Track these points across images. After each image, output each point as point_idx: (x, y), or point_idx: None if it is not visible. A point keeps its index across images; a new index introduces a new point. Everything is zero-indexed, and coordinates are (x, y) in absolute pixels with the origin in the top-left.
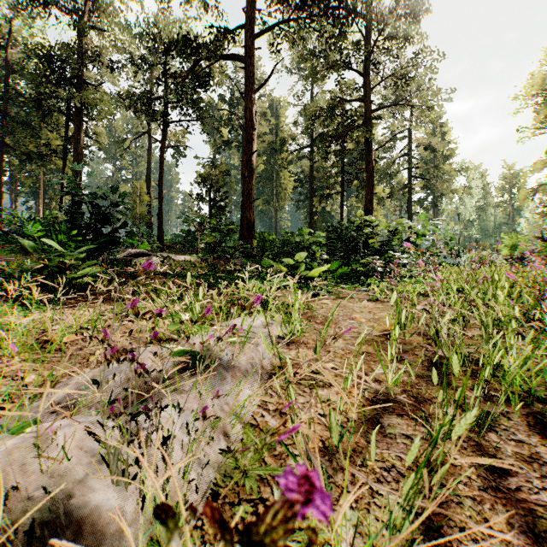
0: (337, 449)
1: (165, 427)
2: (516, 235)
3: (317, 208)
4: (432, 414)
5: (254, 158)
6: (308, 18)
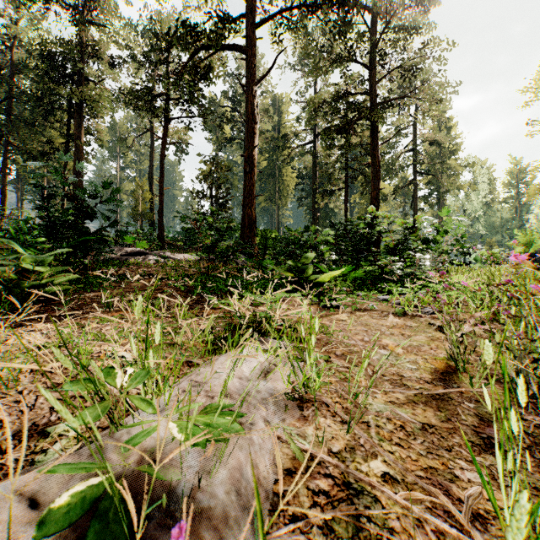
0: None
1: None
2: (531, 232)
3: (320, 205)
4: None
5: (256, 153)
6: (312, 7)
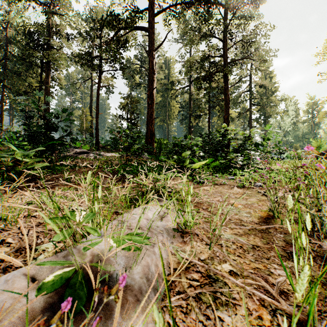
0: None
1: None
2: (320, 140)
3: (193, 124)
4: None
5: (154, 92)
6: (188, 4)
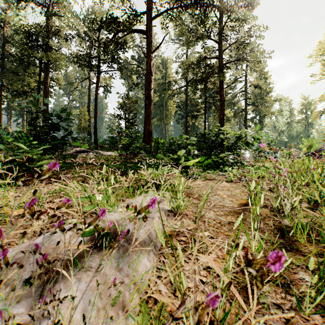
0: (221, 324)
1: (65, 315)
2: (311, 139)
3: (190, 123)
4: (292, 280)
5: (152, 93)
6: (185, 7)
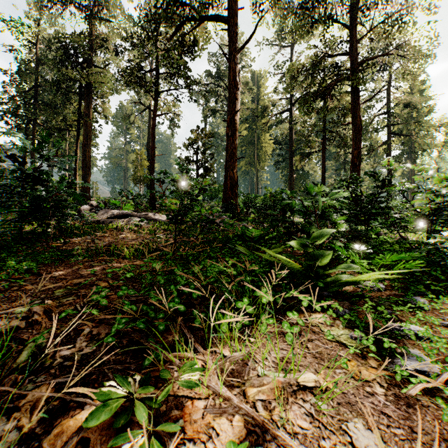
0: None
1: None
2: None
3: (298, 167)
4: None
5: (237, 117)
6: None
